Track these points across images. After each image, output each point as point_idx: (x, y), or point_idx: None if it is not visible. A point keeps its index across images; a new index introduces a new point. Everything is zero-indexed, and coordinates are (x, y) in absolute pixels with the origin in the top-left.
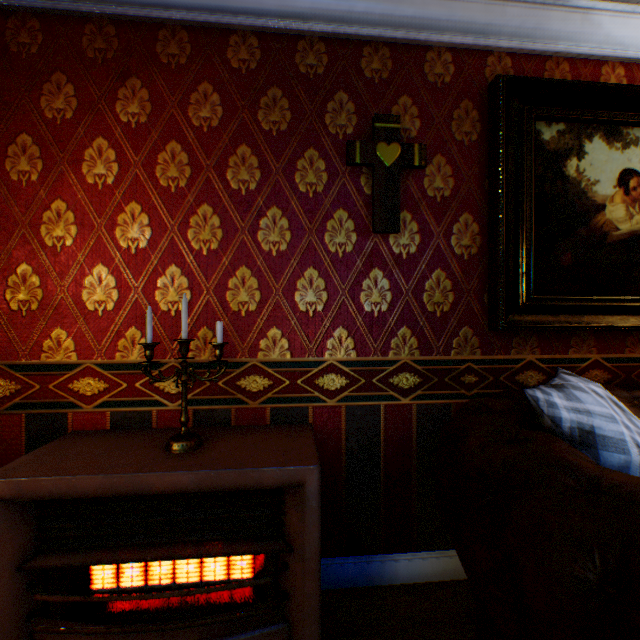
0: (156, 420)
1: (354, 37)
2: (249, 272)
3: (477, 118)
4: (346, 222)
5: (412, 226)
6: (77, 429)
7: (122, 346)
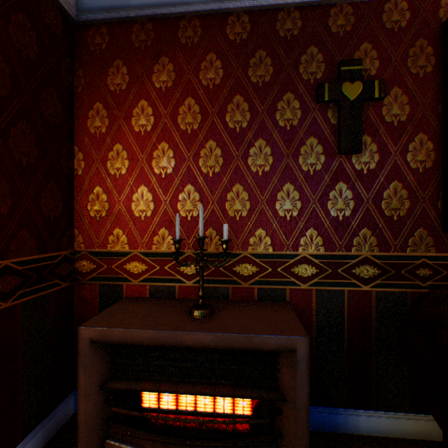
0: (178, 292)
1: (322, 2)
2: (241, 188)
3: (431, 53)
4: (316, 147)
5: (371, 147)
6: (128, 296)
7: (156, 241)
